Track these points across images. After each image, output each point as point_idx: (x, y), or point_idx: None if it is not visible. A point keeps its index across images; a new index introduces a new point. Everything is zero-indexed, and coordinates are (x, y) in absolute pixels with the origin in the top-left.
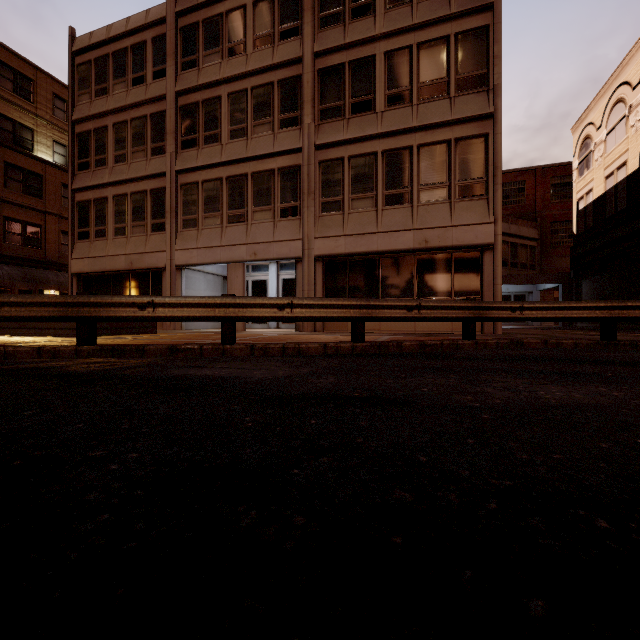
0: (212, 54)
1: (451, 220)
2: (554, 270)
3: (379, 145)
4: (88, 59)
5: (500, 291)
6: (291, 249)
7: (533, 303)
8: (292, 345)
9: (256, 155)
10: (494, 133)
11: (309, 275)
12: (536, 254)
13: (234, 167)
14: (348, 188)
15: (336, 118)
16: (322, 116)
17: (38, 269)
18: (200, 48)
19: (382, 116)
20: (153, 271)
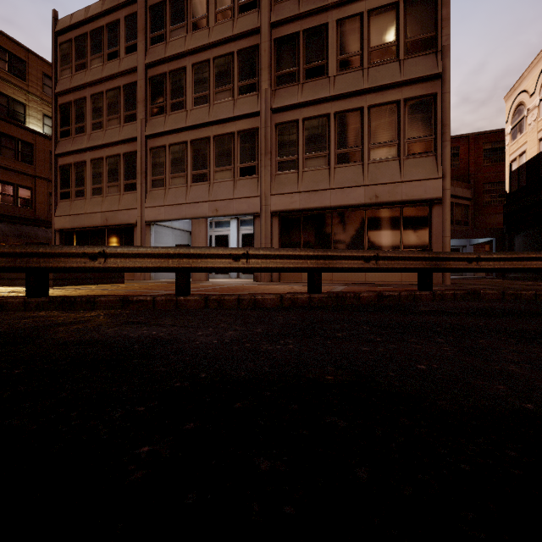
0: (178, 29)
1: (400, 176)
2: (486, 226)
3: (331, 107)
4: (69, 38)
5: (448, 243)
6: (249, 205)
7: (490, 254)
8: (247, 296)
9: (217, 119)
10: (442, 92)
11: (266, 229)
12: (469, 212)
13: (198, 131)
14: (302, 148)
15: (291, 83)
16: (278, 82)
17: (29, 226)
18: (167, 24)
19: (334, 80)
20: (126, 227)
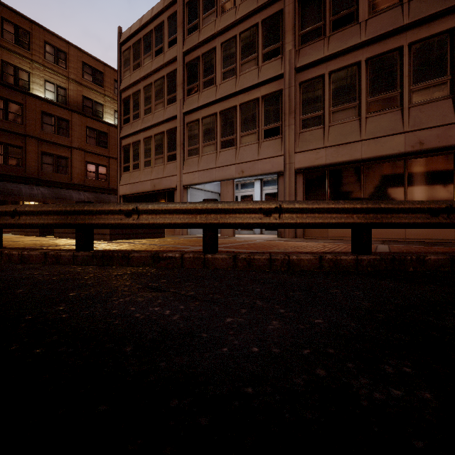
0: (209, 15)
1: (454, 116)
2: None
3: (362, 54)
4: (129, 46)
5: None
6: (273, 165)
7: None
8: (280, 256)
9: (243, 88)
10: None
11: (290, 187)
12: None
13: (226, 102)
14: (328, 102)
15: (316, 39)
16: (302, 41)
17: (105, 194)
18: (200, 13)
19: (366, 24)
20: (168, 191)
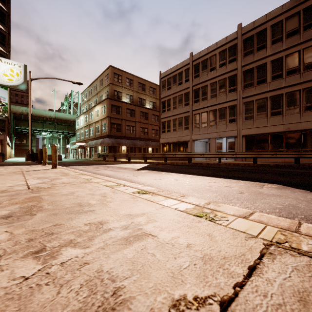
0: (204, 72)
1: (300, 120)
2: None
3: (268, 94)
4: (165, 79)
5: None
6: (233, 133)
7: None
8: (236, 163)
9: (220, 103)
10: None
11: (239, 142)
12: None
13: (212, 107)
14: (255, 111)
15: (250, 87)
16: (245, 87)
17: (147, 141)
18: (200, 70)
19: (269, 84)
20: (184, 141)
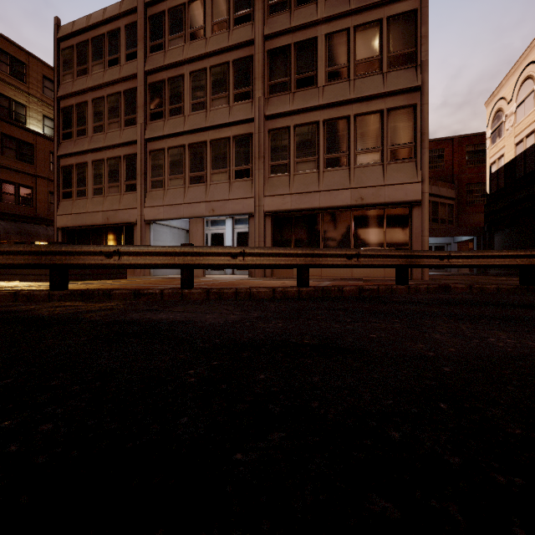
0: (176, 38)
1: (384, 180)
2: (469, 225)
3: (320, 115)
4: (71, 44)
5: (427, 242)
6: (244, 206)
7: (459, 252)
8: (244, 290)
9: (214, 125)
10: (422, 103)
11: (260, 228)
12: (454, 211)
13: (195, 135)
14: (293, 153)
15: (283, 92)
16: (271, 90)
17: (30, 224)
18: (166, 33)
19: (323, 90)
20: (126, 225)
